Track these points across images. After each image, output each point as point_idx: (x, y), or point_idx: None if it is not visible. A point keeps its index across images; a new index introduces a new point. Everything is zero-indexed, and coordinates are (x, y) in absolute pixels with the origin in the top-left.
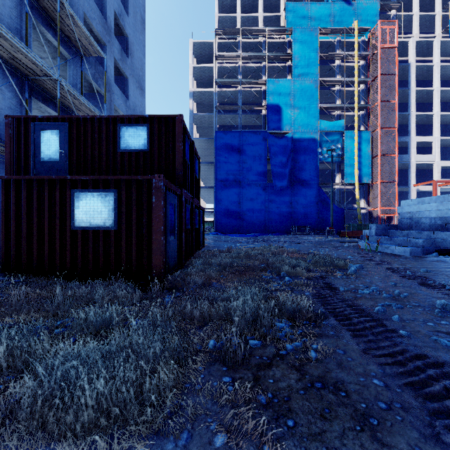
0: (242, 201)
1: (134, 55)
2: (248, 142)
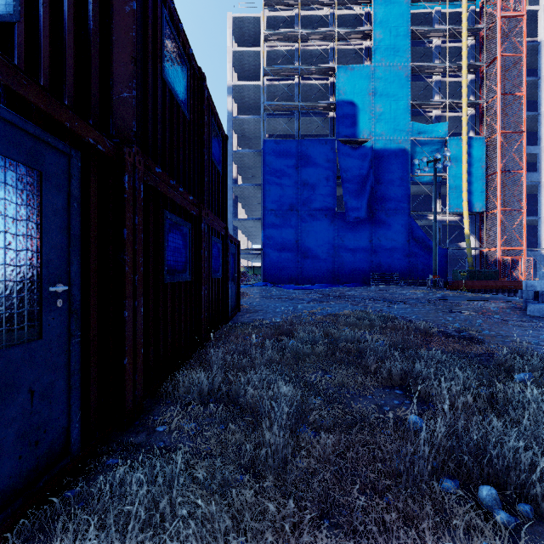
0: (301, 238)
1: None
2: (310, 155)
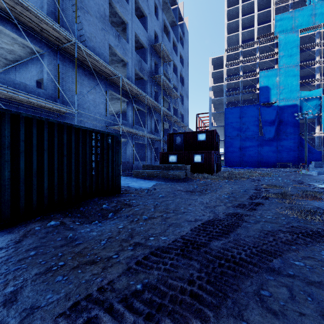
0: (242, 147)
1: (185, 83)
2: (246, 112)
